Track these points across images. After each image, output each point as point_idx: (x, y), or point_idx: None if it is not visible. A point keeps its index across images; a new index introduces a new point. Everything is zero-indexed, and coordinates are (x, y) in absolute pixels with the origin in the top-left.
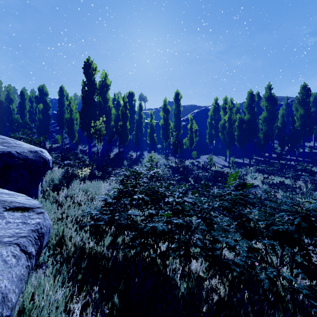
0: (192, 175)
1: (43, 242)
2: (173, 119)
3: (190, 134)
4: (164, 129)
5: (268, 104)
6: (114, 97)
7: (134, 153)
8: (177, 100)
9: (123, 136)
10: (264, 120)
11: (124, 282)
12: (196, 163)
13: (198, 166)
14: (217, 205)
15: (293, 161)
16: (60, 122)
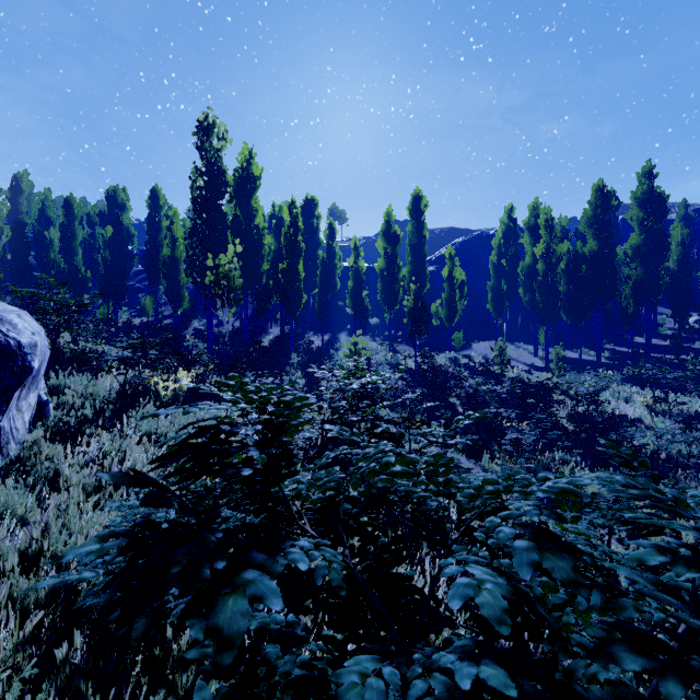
0: (456, 389)
1: None
2: (408, 257)
3: (448, 293)
4: (386, 280)
5: (646, 215)
6: (272, 211)
7: (318, 338)
8: (417, 213)
9: (289, 296)
10: (636, 255)
11: None
12: (464, 361)
13: (468, 367)
14: None
15: None
16: (151, 267)
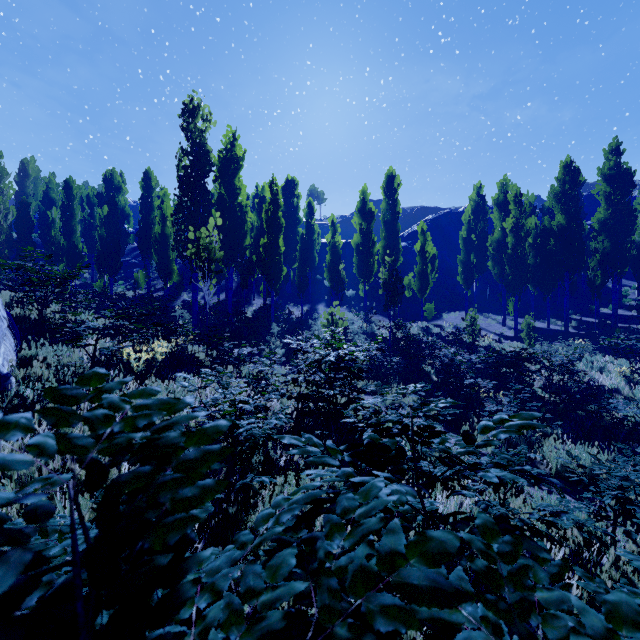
0: (430, 357)
1: None
2: (382, 233)
3: (421, 266)
4: (361, 255)
5: (613, 190)
6: (256, 192)
7: (298, 309)
8: (391, 191)
9: (269, 269)
10: (603, 228)
11: None
12: (436, 330)
13: (440, 336)
14: None
15: None
16: (144, 243)
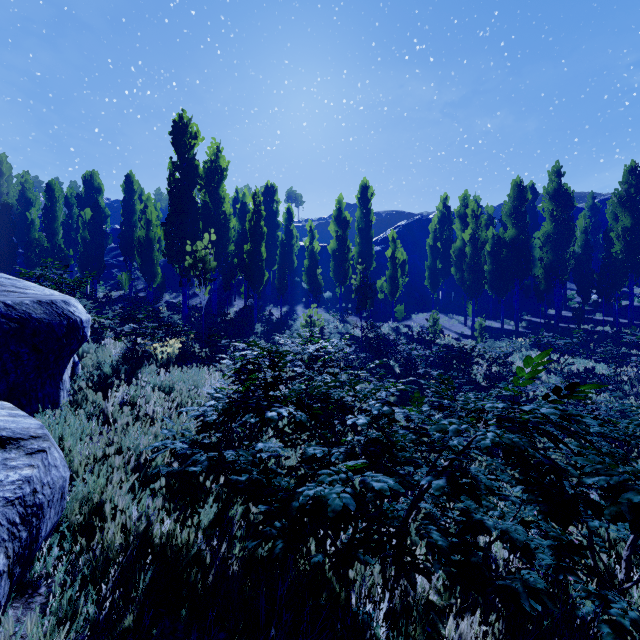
0: (396, 354)
1: (42, 526)
2: (356, 239)
3: (391, 271)
4: (337, 260)
5: (555, 207)
6: (235, 195)
7: (277, 310)
8: (365, 201)
9: (253, 274)
10: (547, 240)
11: (241, 639)
12: (405, 330)
13: (408, 335)
14: (490, 441)
15: (609, 326)
16: (126, 245)
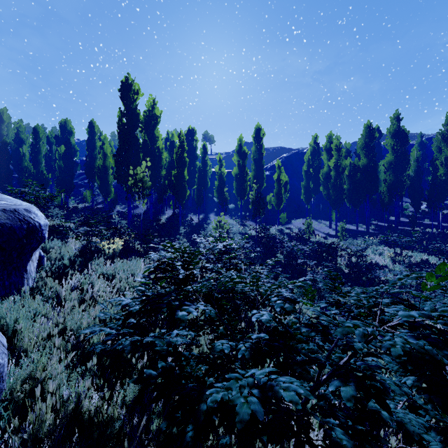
0: (281, 248)
1: None
2: (252, 167)
3: (277, 189)
4: (238, 181)
5: (395, 143)
6: (167, 136)
7: (196, 217)
8: (258, 139)
9: (178, 191)
10: (389, 167)
11: None
12: (287, 231)
13: (289, 235)
14: (401, 348)
15: (435, 228)
16: (89, 171)
